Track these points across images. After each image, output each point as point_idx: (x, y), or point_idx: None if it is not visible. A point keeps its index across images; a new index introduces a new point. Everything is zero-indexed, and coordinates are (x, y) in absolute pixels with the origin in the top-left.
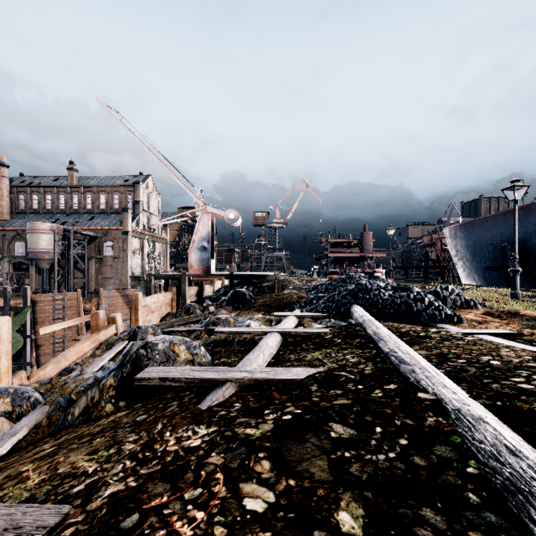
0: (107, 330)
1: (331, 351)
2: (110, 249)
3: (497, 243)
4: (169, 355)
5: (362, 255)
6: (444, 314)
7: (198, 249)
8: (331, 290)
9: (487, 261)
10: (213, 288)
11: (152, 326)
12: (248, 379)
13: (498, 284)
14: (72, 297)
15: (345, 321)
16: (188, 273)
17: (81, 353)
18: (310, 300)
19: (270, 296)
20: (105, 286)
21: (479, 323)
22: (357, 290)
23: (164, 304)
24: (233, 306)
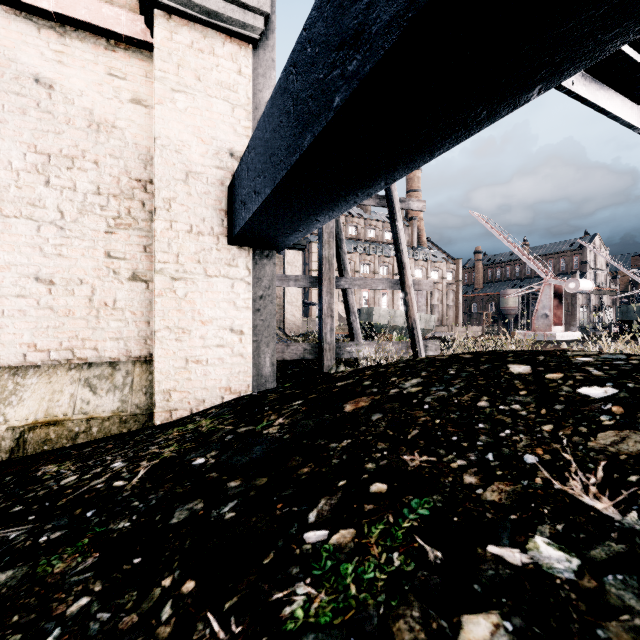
0: None
1: None
2: None
3: None
4: None
5: None
6: None
7: None
8: None
9: None
10: None
11: None
12: None
13: None
14: None
15: None
16: None
17: None
18: None
19: None
20: None
21: None
22: None
23: None
24: None
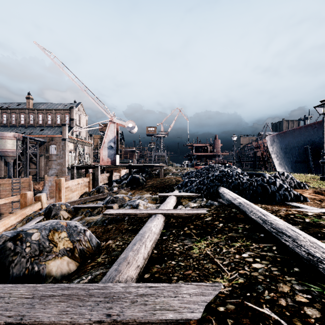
0: (33, 206)
1: (218, 241)
2: (54, 149)
3: (301, 145)
4: (44, 246)
5: (214, 154)
6: (293, 194)
7: (107, 147)
8: (198, 175)
9: (293, 157)
10: (119, 174)
11: (65, 203)
12: (110, 323)
13: (301, 171)
14: (25, 181)
15: (215, 200)
16: (100, 164)
17: (8, 225)
18: (185, 183)
19: (157, 180)
20: (50, 173)
21: (320, 201)
22: (221, 175)
23: (83, 186)
24: (130, 187)
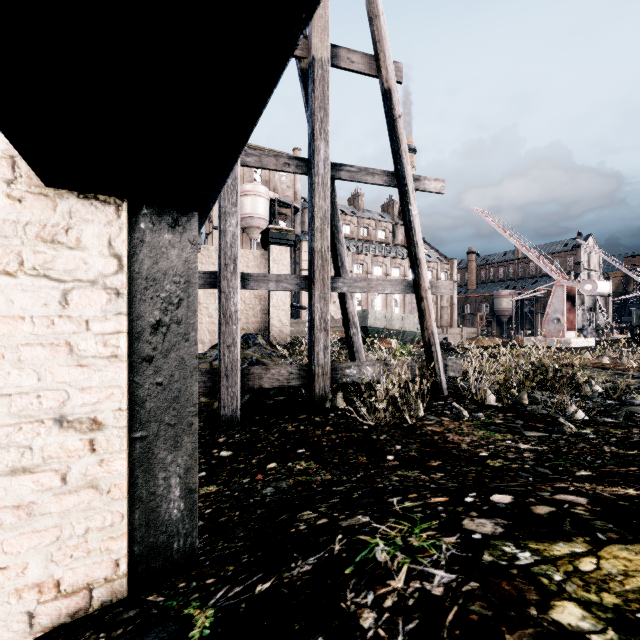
0: None
1: None
2: None
3: None
4: None
5: None
6: None
7: None
8: None
9: None
10: None
11: None
12: None
13: None
14: None
15: None
16: None
17: None
18: None
19: None
20: None
21: None
22: None
23: None
24: None
